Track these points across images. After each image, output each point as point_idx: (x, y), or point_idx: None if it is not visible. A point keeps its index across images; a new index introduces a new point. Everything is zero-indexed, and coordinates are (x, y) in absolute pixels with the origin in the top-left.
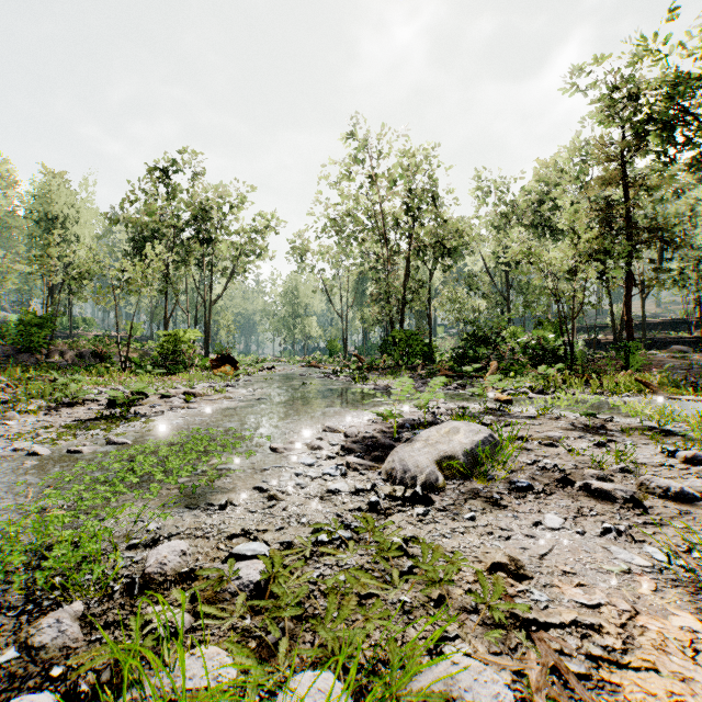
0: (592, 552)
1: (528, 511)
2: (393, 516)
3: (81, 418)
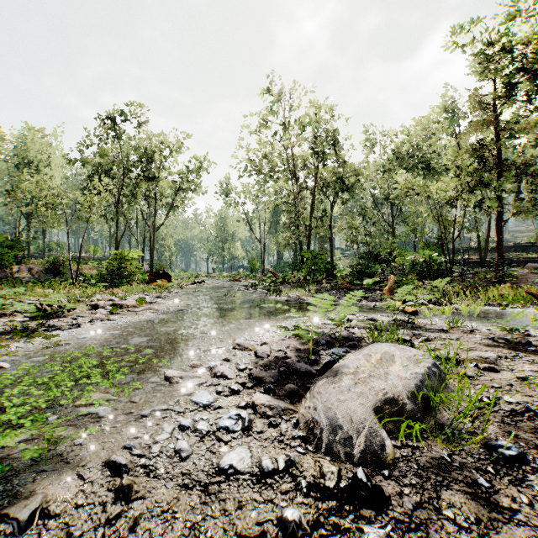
0: None
1: None
2: None
3: None
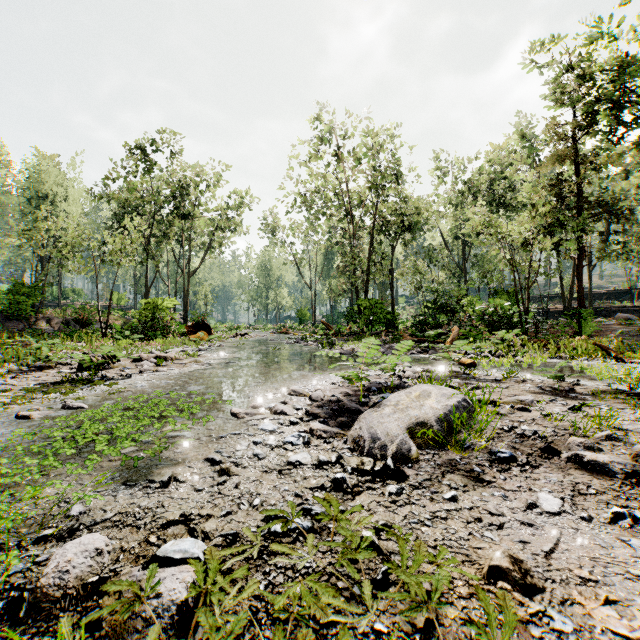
0: (609, 547)
1: (516, 489)
2: (361, 495)
3: (47, 381)
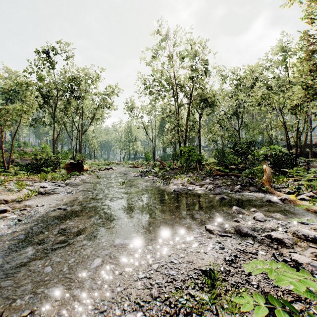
0: None
1: None
2: None
3: None
